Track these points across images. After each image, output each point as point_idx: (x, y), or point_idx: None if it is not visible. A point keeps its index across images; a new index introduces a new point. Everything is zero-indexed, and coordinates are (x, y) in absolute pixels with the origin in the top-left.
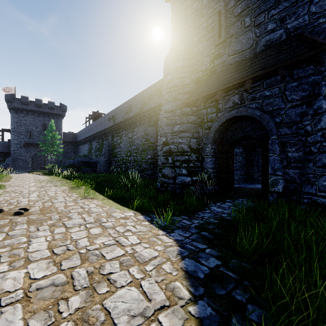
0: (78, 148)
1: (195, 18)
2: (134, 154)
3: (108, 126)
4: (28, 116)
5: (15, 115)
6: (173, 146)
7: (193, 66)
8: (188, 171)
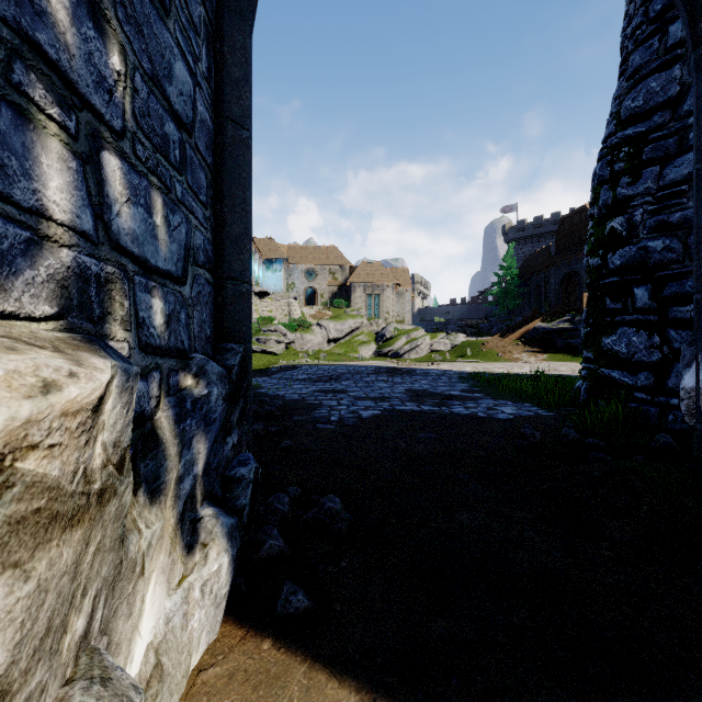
0: None
1: None
2: None
3: None
4: None
5: None
6: None
7: None
8: None
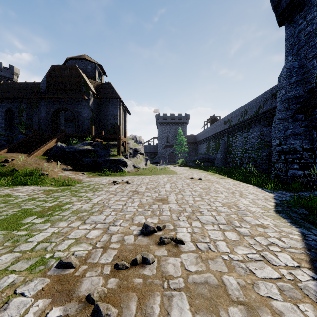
0: (197, 147)
1: (308, 39)
2: (249, 151)
3: (224, 128)
4: (167, 127)
5: (160, 128)
6: (285, 146)
7: (307, 79)
8: (299, 166)
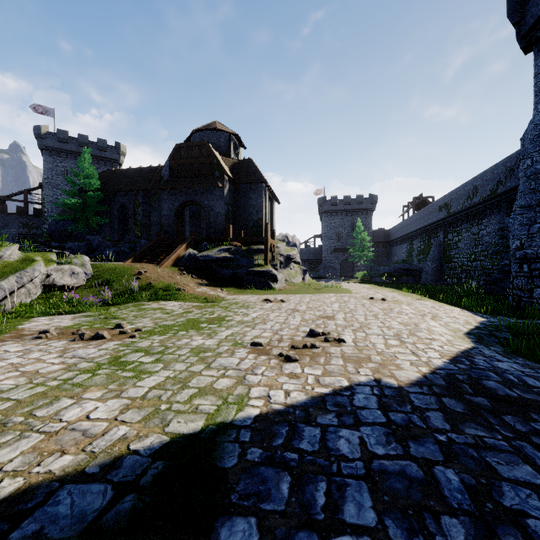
0: (391, 250)
1: None
2: (481, 258)
3: (438, 218)
4: (337, 217)
5: (325, 219)
6: (529, 251)
7: None
8: None
